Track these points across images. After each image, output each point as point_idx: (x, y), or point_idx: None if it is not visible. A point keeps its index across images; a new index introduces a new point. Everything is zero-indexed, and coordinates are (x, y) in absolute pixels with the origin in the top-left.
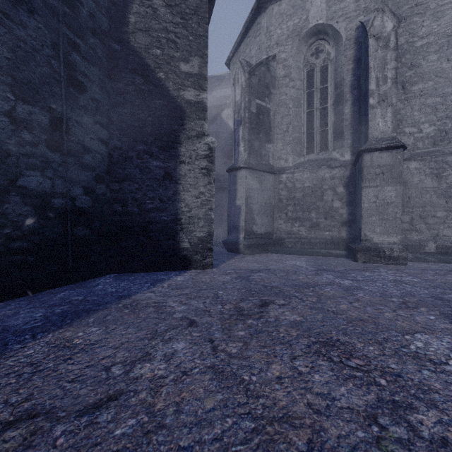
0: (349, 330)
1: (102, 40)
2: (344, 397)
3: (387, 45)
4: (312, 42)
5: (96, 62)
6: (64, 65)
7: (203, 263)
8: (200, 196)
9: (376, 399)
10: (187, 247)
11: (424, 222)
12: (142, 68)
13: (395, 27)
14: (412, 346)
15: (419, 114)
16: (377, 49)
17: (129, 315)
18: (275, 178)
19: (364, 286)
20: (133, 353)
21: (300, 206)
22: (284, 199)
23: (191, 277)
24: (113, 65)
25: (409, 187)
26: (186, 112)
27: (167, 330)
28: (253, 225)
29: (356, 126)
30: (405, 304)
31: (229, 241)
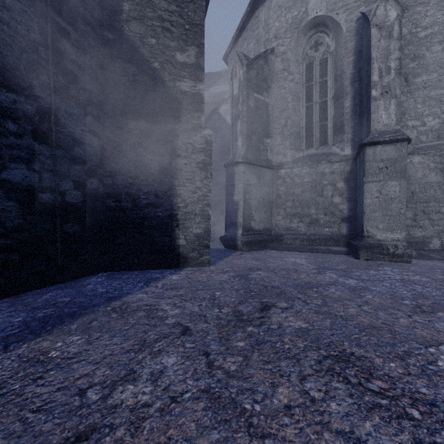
0: (363, 340)
1: (94, 28)
2: (371, 437)
3: (390, 35)
4: (311, 34)
5: (87, 51)
6: (53, 52)
7: (200, 261)
8: (196, 191)
9: (412, 441)
10: (183, 244)
11: (428, 218)
12: (136, 58)
13: (398, 16)
14: (440, 362)
15: (423, 107)
16: (380, 38)
17: (117, 320)
18: (274, 173)
19: (370, 286)
20: (116, 370)
21: (299, 202)
22: (283, 195)
23: (187, 276)
24: (106, 54)
25: (412, 182)
26: (182, 104)
27: (156, 340)
28: (251, 221)
29: (357, 120)
30: (419, 307)
31: (227, 237)
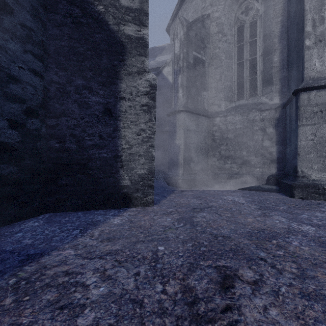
0: None
1: None
2: None
3: None
4: (242, 1)
5: None
6: None
7: (144, 201)
8: (140, 133)
9: None
10: (127, 184)
11: None
12: (80, 0)
13: None
14: None
15: None
16: None
17: (3, 316)
18: (210, 121)
19: None
20: None
21: (232, 145)
22: (218, 139)
23: (129, 219)
24: None
25: None
26: (127, 48)
27: None
28: (191, 162)
29: (284, 73)
30: None
31: (170, 176)
